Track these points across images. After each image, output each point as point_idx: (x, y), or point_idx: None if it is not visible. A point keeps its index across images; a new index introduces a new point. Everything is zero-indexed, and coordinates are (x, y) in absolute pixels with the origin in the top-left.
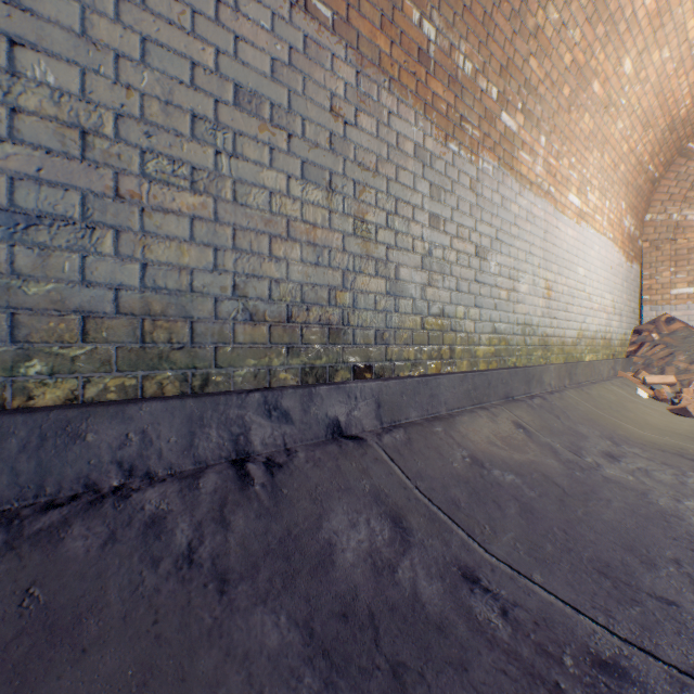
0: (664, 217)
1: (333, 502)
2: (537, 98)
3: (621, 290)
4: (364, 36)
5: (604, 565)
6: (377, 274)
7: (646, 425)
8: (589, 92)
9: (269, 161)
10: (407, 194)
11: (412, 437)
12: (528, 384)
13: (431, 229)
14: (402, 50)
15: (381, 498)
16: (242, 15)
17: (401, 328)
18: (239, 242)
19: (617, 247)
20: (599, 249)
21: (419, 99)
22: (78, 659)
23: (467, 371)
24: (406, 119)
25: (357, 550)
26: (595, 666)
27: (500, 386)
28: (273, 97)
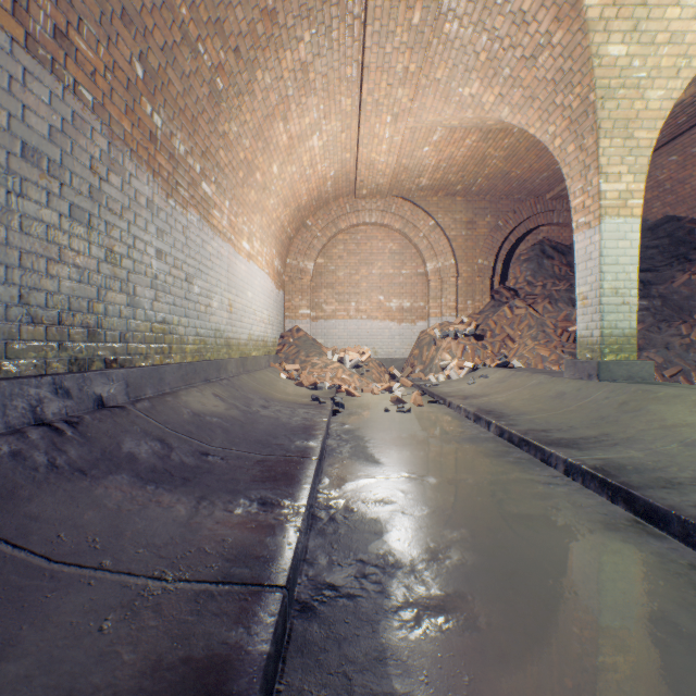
0: (296, 263)
1: (123, 437)
2: (225, 175)
3: (274, 308)
4: (115, 117)
5: (260, 441)
6: (122, 291)
7: (284, 392)
8: (255, 178)
9: (47, 201)
10: (142, 234)
11: (155, 404)
12: (220, 371)
13: (158, 260)
14: (140, 131)
15: (149, 433)
16: (29, 90)
17: (138, 331)
18: (24, 262)
19: (271, 279)
20: (261, 280)
21: (151, 166)
22: (31, 501)
23: (182, 362)
24: (142, 180)
25: (148, 453)
26: (256, 462)
27: (203, 373)
28: (51, 153)
